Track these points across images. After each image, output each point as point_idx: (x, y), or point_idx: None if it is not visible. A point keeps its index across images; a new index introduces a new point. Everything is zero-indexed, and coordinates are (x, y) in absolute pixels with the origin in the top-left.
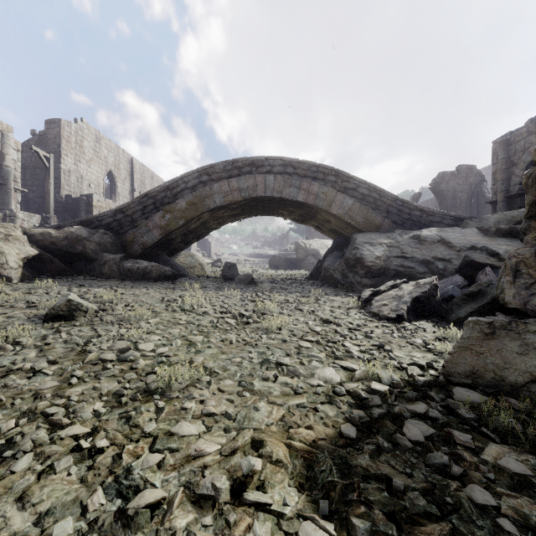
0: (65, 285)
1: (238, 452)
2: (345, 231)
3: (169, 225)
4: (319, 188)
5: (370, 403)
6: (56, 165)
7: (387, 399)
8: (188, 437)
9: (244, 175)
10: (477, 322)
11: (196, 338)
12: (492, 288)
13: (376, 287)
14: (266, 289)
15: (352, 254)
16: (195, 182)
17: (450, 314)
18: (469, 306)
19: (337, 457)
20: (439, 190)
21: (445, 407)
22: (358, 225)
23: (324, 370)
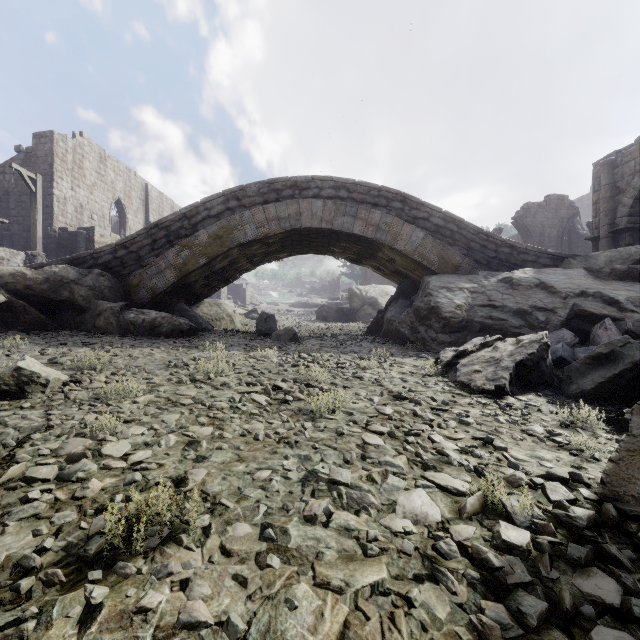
0: (40, 343)
1: None
2: (413, 273)
3: (187, 265)
4: (381, 218)
5: (509, 578)
6: (47, 190)
7: (534, 562)
8: None
9: (284, 200)
10: None
11: (201, 431)
12: (631, 349)
13: (456, 345)
14: (313, 348)
15: (424, 302)
16: (220, 209)
17: (569, 384)
18: (597, 373)
19: None
20: (524, 225)
21: None
22: (430, 265)
23: (411, 496)
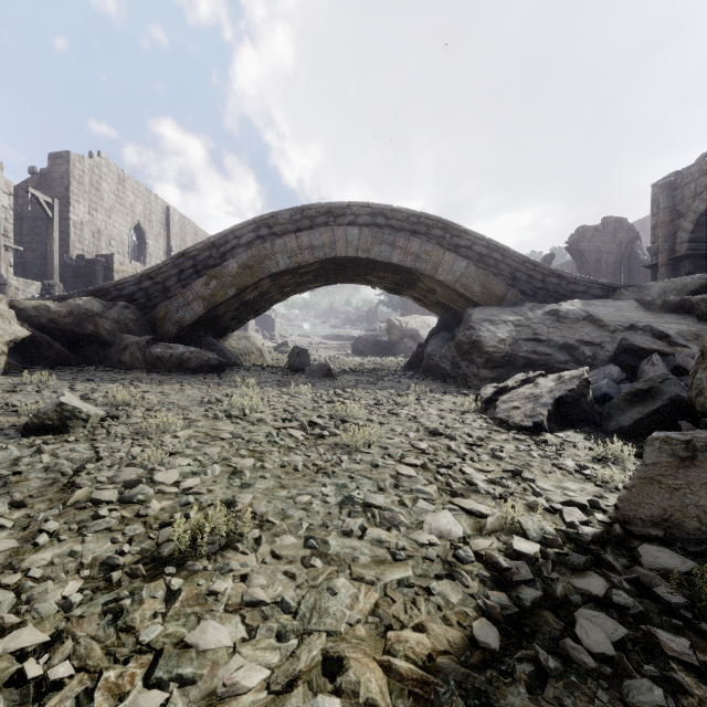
0: (67, 379)
1: (299, 683)
2: (455, 305)
3: (215, 296)
4: (420, 246)
5: (515, 576)
6: (63, 215)
7: (539, 567)
8: (216, 651)
9: (317, 227)
10: (667, 441)
11: (243, 462)
12: (670, 385)
13: (499, 381)
14: (348, 384)
15: (465, 335)
16: (251, 238)
17: (609, 421)
18: (636, 410)
19: (470, 692)
20: (578, 250)
21: (633, 582)
22: (473, 296)
23: (437, 517)
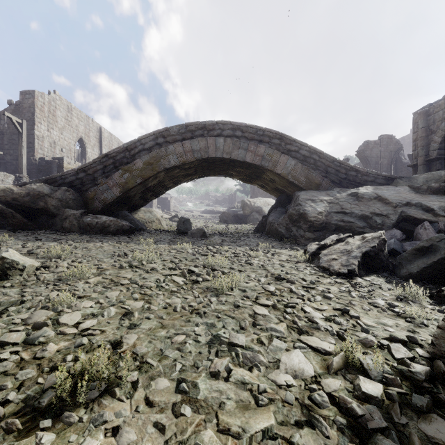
0: (22, 239)
1: None
2: (288, 189)
3: (128, 183)
4: (265, 150)
5: (369, 423)
6: (30, 131)
7: (387, 409)
8: None
9: (196, 138)
10: None
11: (134, 305)
12: None
13: (318, 240)
14: (217, 242)
15: (295, 209)
16: (152, 144)
17: (401, 269)
18: (421, 261)
19: None
20: (364, 156)
21: None
22: (300, 184)
23: (291, 356)
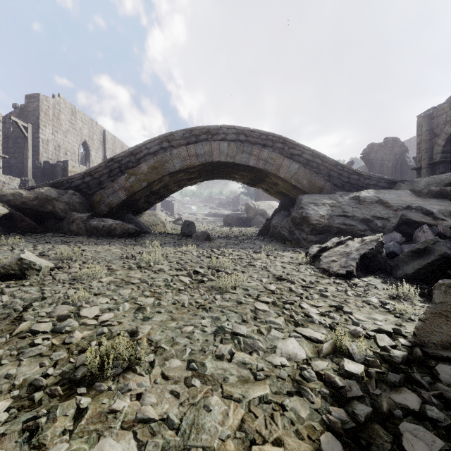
0: (32, 241)
1: None
2: (291, 193)
3: (133, 187)
4: (268, 154)
5: (348, 393)
6: (35, 135)
7: (365, 384)
8: None
9: (200, 142)
10: (450, 286)
11: (146, 301)
12: (439, 245)
13: (320, 243)
14: (221, 245)
15: (298, 213)
16: (157, 148)
17: (397, 270)
18: (416, 262)
19: None
20: (369, 159)
21: (438, 397)
22: (303, 187)
23: (286, 343)
